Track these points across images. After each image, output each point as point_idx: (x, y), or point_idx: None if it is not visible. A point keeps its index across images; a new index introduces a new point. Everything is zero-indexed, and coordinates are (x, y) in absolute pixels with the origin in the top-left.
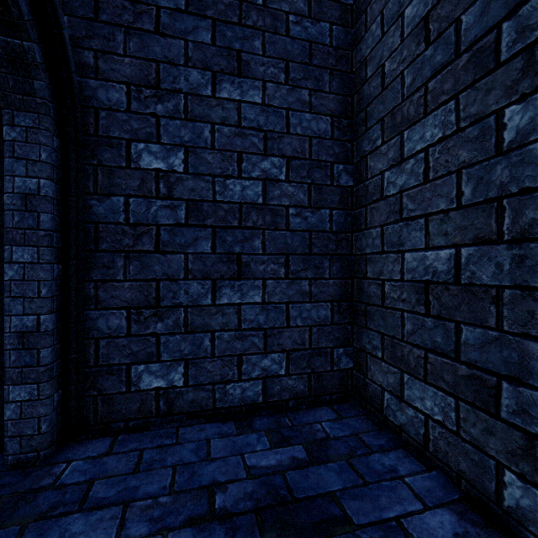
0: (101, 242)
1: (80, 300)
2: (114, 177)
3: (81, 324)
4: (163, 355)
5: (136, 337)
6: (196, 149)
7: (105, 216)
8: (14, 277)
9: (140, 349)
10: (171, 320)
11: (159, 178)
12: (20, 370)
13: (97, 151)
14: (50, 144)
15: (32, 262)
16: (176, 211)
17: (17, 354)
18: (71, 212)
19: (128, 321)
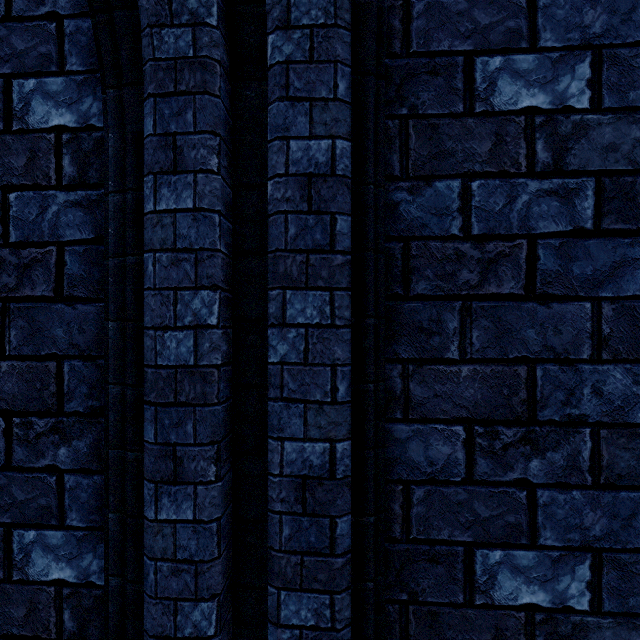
0: (414, 279)
1: (379, 401)
2: (440, 139)
3: (381, 452)
4: (542, 532)
5: (484, 486)
6: (619, 49)
7: (422, 223)
8: (288, 357)
9: (493, 513)
10: (561, 455)
11: (533, 129)
12: (298, 558)
13: (408, 87)
14: (349, 61)
15: (320, 324)
16: (571, 201)
17: (292, 523)
18: (366, 216)
19: (467, 450)
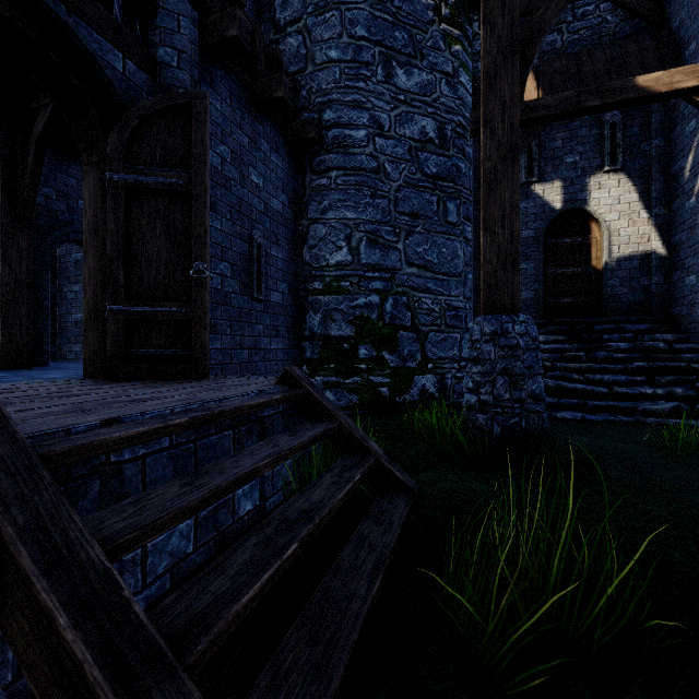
0: None
1: None
2: None
3: None
4: None
5: None
6: None
7: None
8: None
9: None
10: None
11: None
12: None
13: None
14: None
15: None
16: None
17: None
18: None
19: None
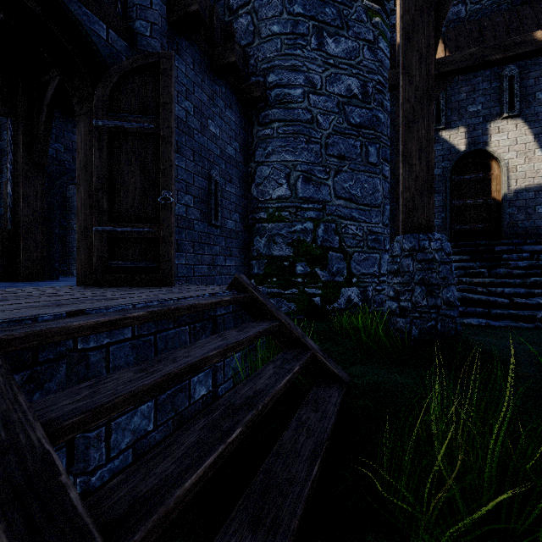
0: None
1: None
2: None
3: None
4: None
5: None
6: None
7: None
8: None
9: None
10: None
11: None
12: None
13: None
14: None
15: None
16: None
17: None
18: None
19: None
